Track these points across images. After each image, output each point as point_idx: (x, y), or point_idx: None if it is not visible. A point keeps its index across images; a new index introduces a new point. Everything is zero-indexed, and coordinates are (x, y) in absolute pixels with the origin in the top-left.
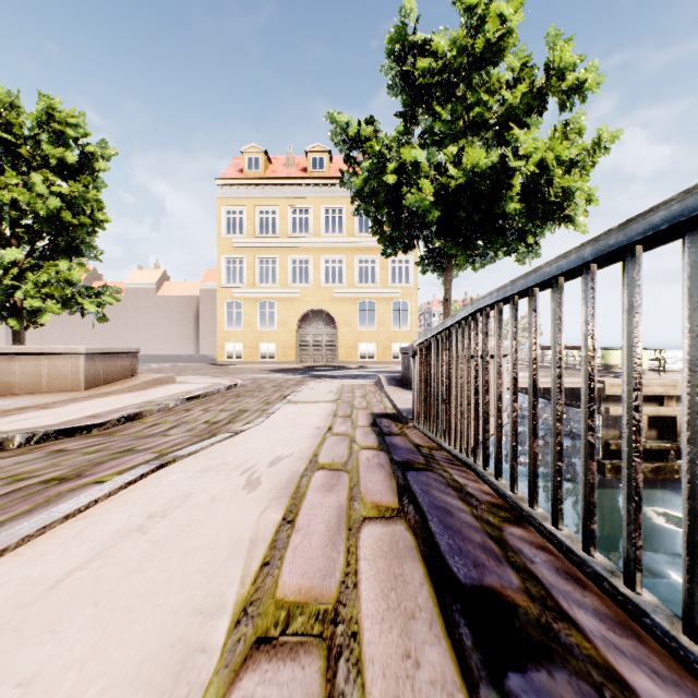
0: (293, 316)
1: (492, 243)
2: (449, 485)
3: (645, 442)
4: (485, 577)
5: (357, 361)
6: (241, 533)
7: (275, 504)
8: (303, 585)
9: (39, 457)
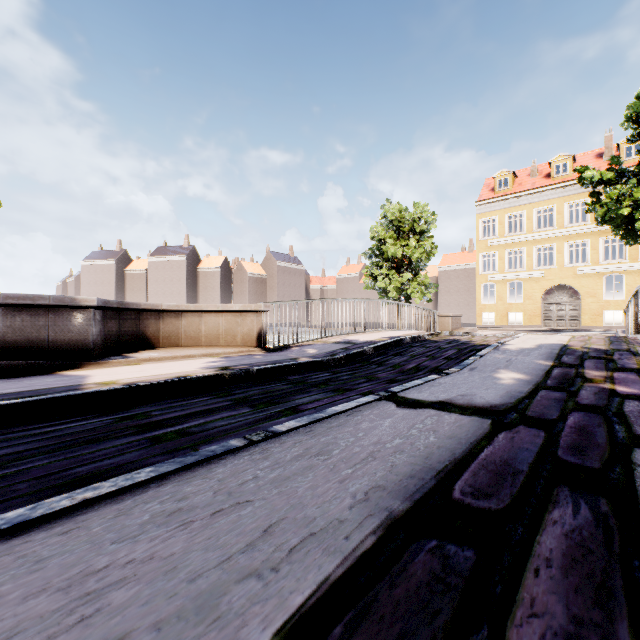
0: (538, 292)
1: None
2: None
3: None
4: None
5: (601, 326)
6: None
7: None
8: None
9: None
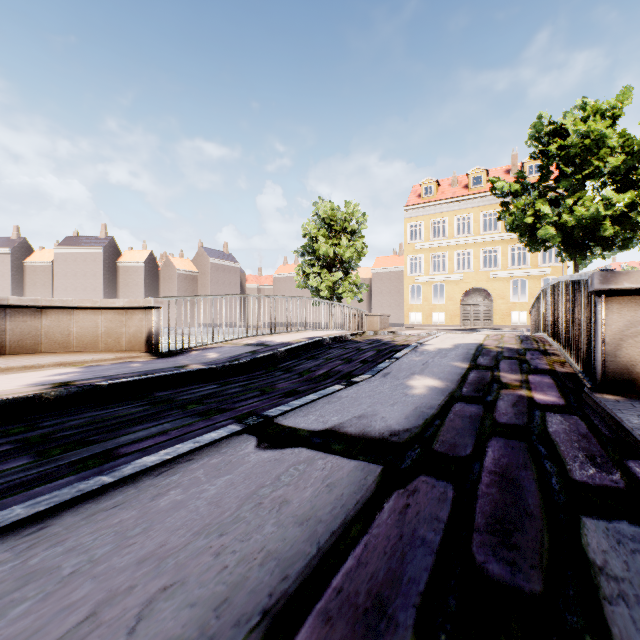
0: (458, 293)
1: (603, 248)
2: None
3: None
4: None
5: (509, 325)
6: None
7: None
8: None
9: None
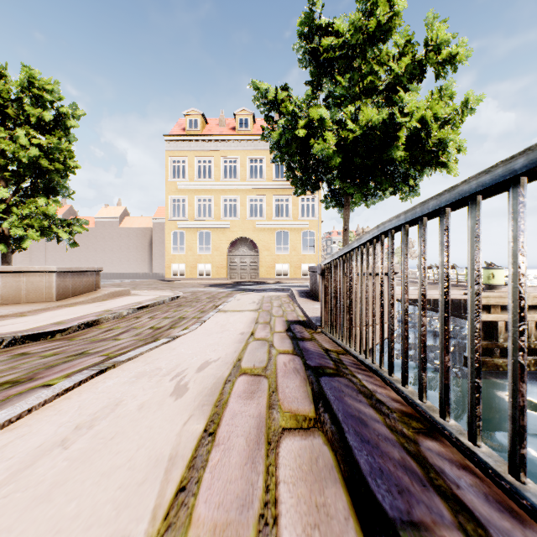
0: (225, 243)
1: (382, 184)
2: (360, 392)
3: (503, 342)
4: (413, 508)
5: (274, 278)
6: (162, 448)
7: (198, 413)
8: (219, 520)
9: (3, 360)
